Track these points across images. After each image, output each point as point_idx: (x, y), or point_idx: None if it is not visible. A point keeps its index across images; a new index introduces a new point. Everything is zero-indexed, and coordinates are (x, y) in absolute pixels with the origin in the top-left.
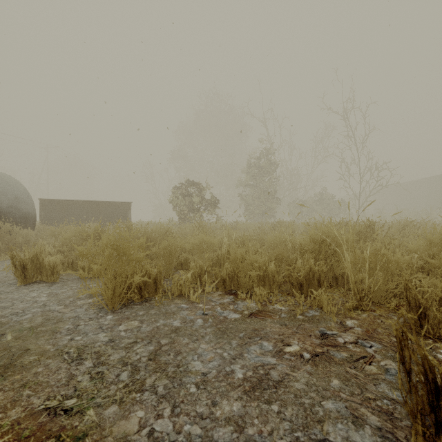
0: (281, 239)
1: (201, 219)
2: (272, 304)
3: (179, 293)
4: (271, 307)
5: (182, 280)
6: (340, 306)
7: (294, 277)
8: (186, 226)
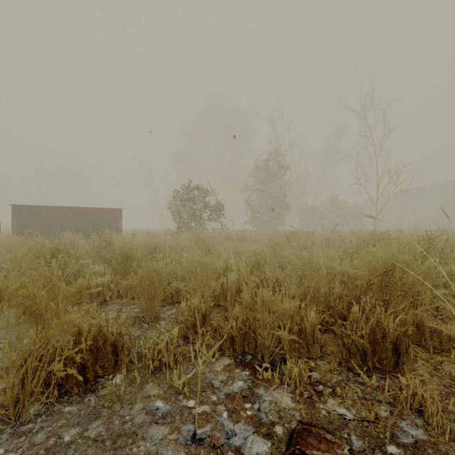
0: (310, 261)
1: (203, 228)
2: (323, 401)
3: (156, 366)
4: (324, 410)
5: (163, 342)
6: (451, 406)
7: (352, 338)
8: (184, 237)
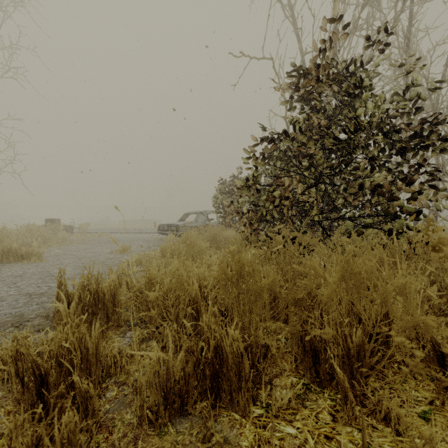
0: None
1: None
2: None
3: None
4: None
5: None
6: None
7: None
8: None
